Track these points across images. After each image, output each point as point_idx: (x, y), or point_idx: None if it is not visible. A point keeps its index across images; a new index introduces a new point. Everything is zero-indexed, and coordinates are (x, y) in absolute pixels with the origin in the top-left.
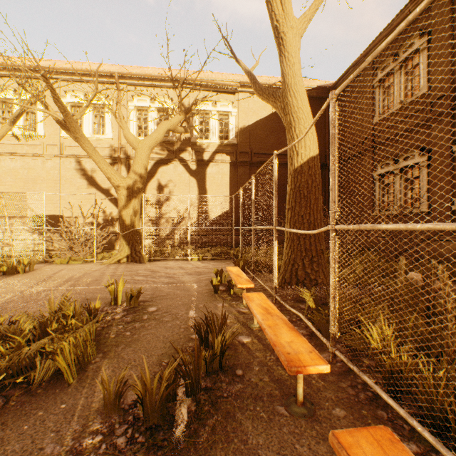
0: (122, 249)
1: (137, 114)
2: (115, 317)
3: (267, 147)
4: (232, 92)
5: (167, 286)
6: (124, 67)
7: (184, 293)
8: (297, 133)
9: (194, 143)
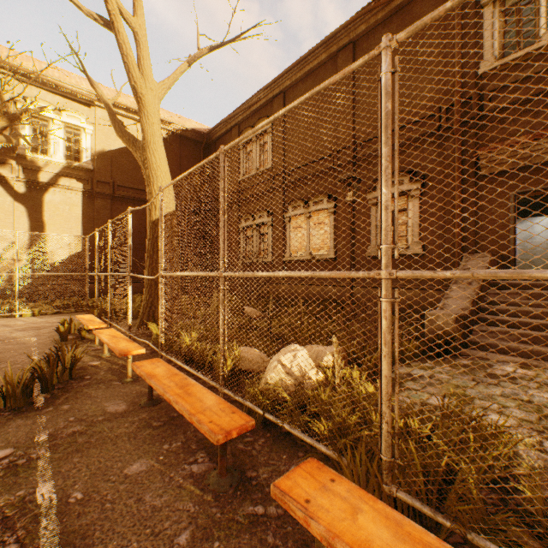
0: None
1: None
2: None
3: (135, 181)
4: (87, 103)
5: None
6: None
7: (20, 347)
8: (156, 189)
9: (22, 156)
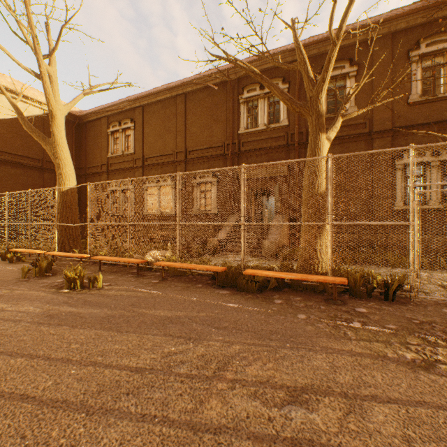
0: None
1: None
2: None
3: (14, 148)
4: None
5: None
6: None
7: None
8: (65, 172)
9: None
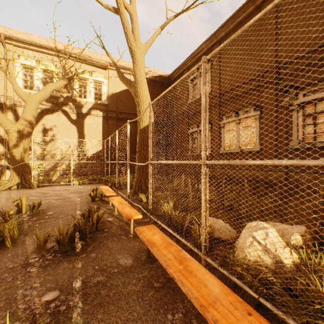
0: (13, 179)
1: (23, 70)
2: (24, 219)
3: (129, 109)
4: (104, 68)
5: (57, 201)
6: (10, 29)
7: (71, 203)
8: (142, 109)
9: (74, 100)
